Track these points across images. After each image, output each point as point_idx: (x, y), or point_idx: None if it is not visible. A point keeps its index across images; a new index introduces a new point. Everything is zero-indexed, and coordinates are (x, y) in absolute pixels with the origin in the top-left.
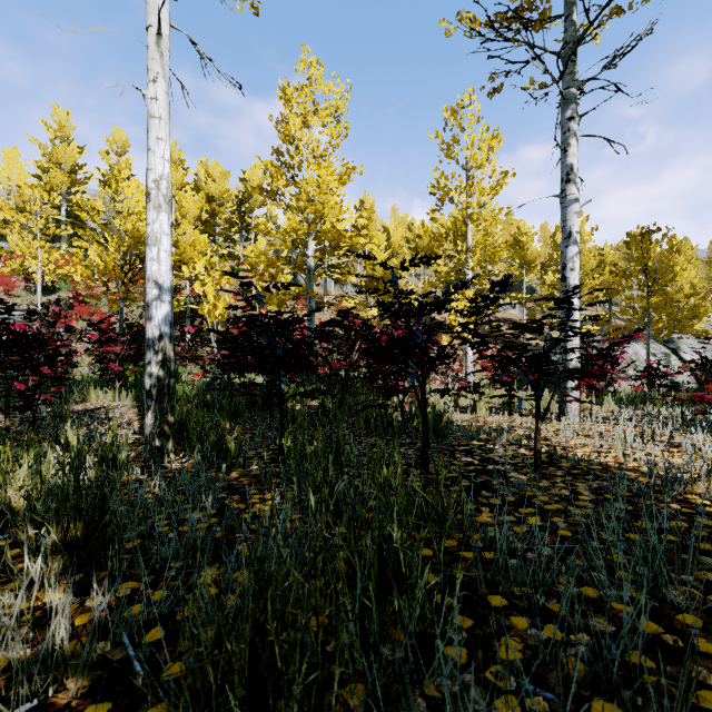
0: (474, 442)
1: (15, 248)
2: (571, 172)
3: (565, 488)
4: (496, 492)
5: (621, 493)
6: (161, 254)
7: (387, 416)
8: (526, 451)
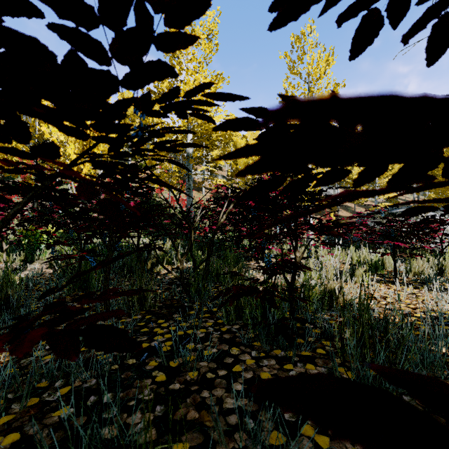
0: None
1: None
2: None
3: None
4: None
5: None
6: None
7: None
8: None
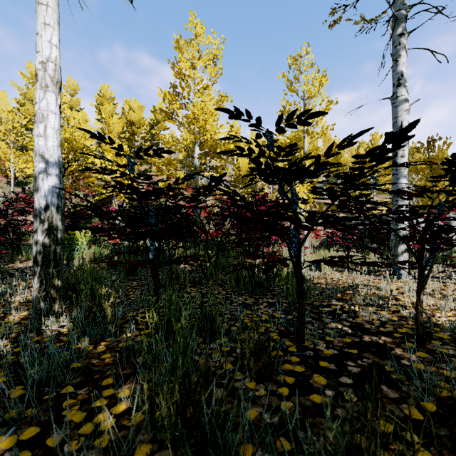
0: (334, 302)
1: None
2: (401, 78)
3: None
4: (400, 388)
5: None
6: (48, 130)
7: (254, 276)
8: (389, 314)
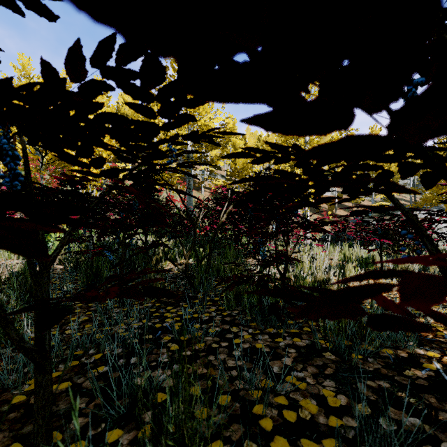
0: (417, 349)
1: None
2: None
3: None
4: None
5: None
6: None
7: None
8: None
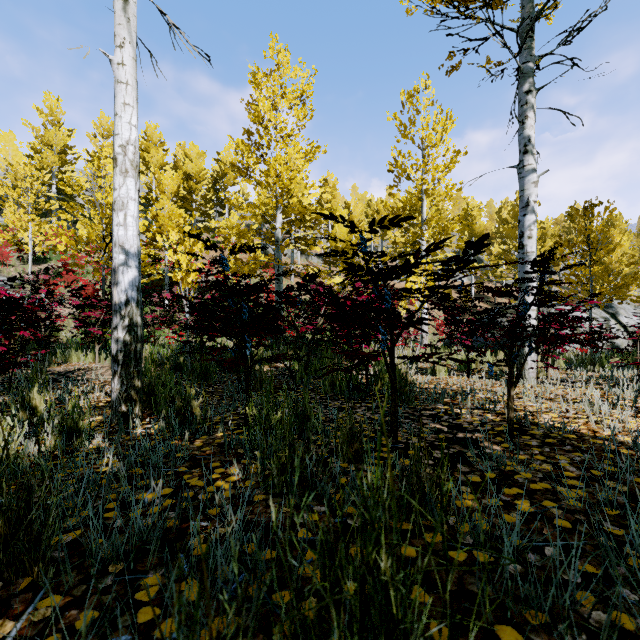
0: (439, 406)
1: (7, 221)
2: (528, 144)
3: (546, 462)
4: (473, 466)
5: (608, 468)
6: (128, 219)
7: (352, 379)
8: (493, 416)
